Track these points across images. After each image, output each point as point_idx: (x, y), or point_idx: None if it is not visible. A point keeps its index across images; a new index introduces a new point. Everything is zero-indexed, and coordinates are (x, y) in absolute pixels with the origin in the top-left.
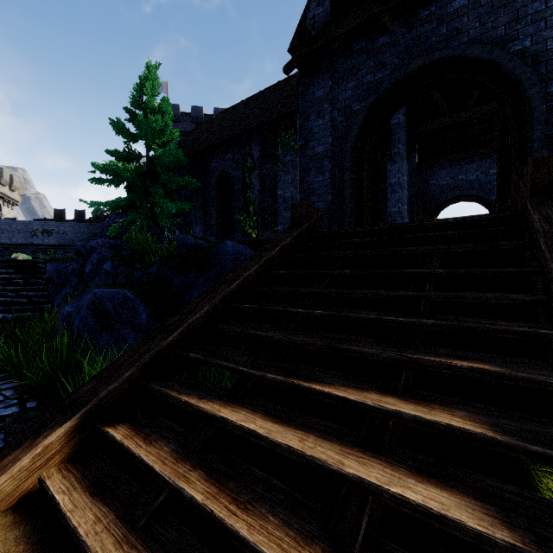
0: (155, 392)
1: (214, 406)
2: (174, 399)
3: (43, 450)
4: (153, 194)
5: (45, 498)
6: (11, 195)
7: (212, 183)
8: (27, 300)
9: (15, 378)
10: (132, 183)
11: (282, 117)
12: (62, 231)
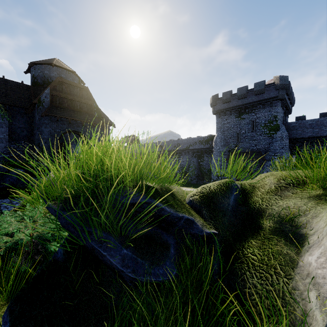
0: None
1: None
2: None
3: None
4: None
5: None
6: None
7: None
8: None
9: None
10: None
11: (1, 104)
12: None
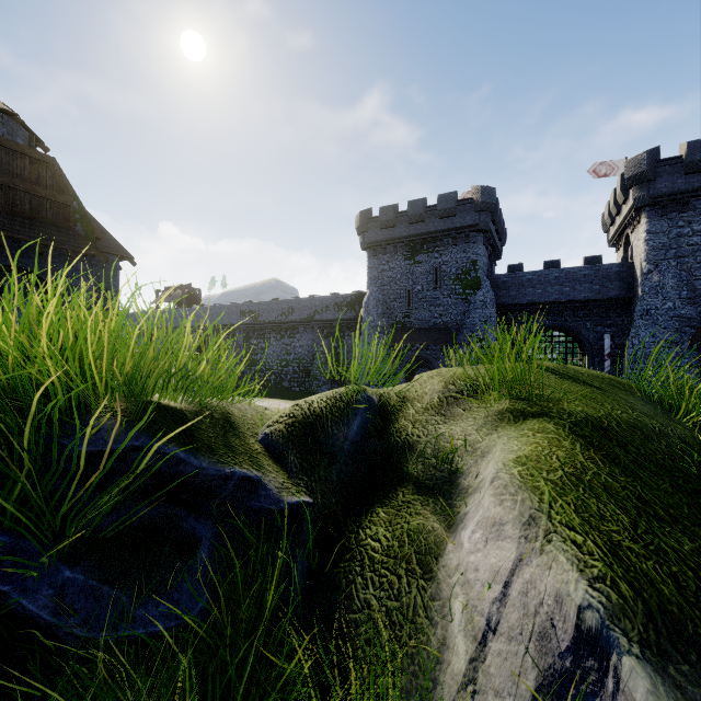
0: None
1: None
2: None
3: None
4: None
5: None
6: None
7: None
8: None
9: None
10: None
11: None
12: None
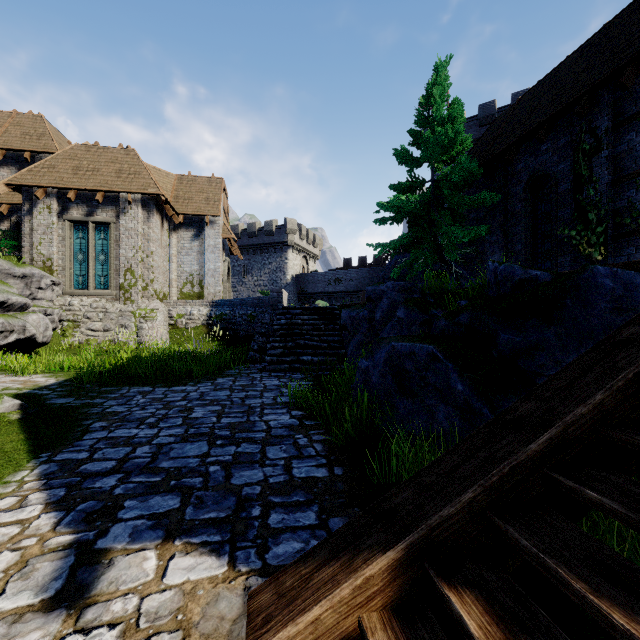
0: (522, 552)
1: None
2: (582, 600)
3: (363, 582)
4: (438, 224)
5: None
6: (314, 251)
7: (518, 192)
8: (327, 344)
9: (323, 429)
10: (414, 216)
11: None
12: (349, 278)
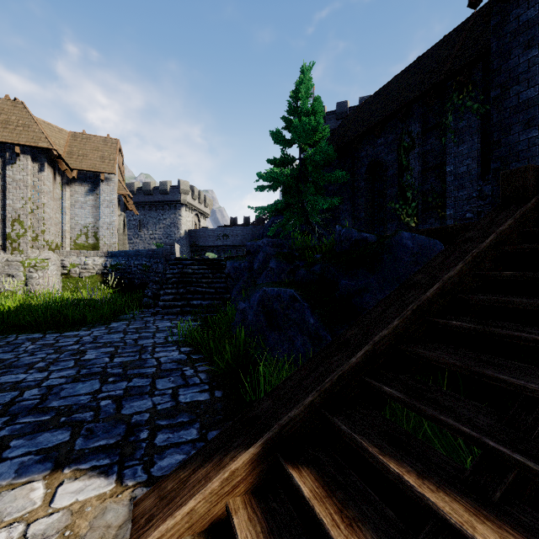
0: (342, 434)
1: (456, 508)
2: (374, 459)
3: (230, 475)
4: (304, 194)
5: (232, 535)
6: (205, 210)
7: (361, 173)
8: (214, 290)
9: (207, 361)
10: (287, 186)
11: (454, 74)
12: (235, 234)
